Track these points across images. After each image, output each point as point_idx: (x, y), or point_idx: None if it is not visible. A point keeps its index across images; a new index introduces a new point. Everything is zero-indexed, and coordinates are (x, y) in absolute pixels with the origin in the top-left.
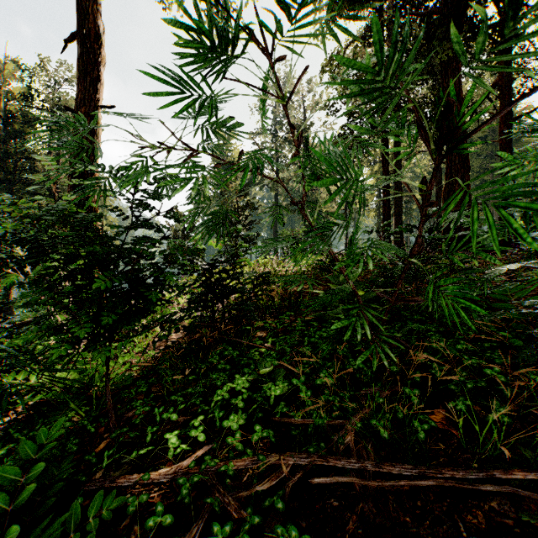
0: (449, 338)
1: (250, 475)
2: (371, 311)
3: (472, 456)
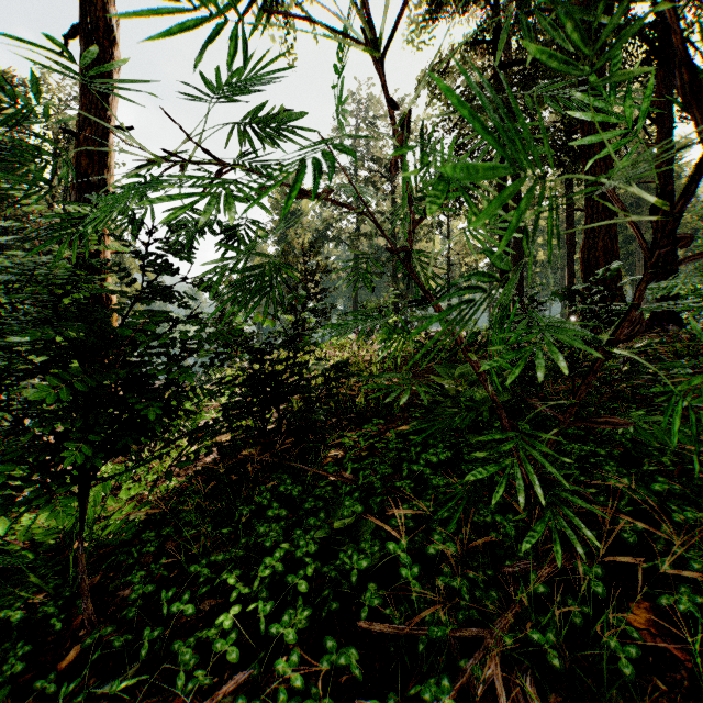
0: (624, 464)
1: None
2: (542, 447)
3: None
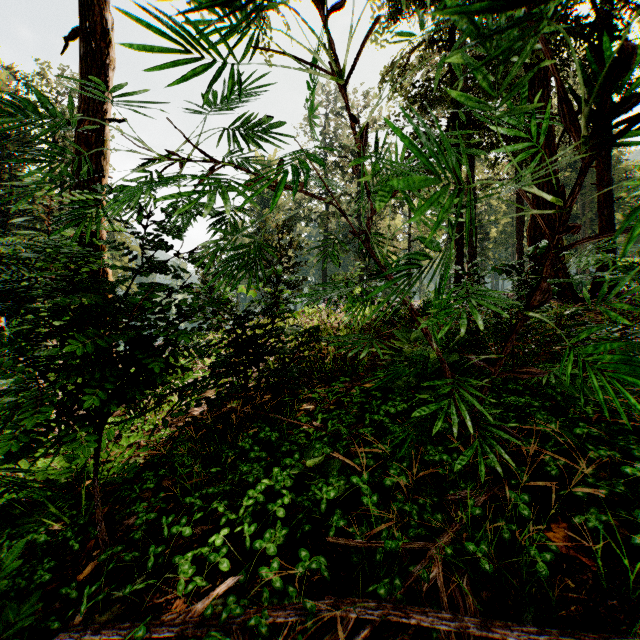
0: (555, 415)
1: (293, 625)
2: (473, 391)
3: (618, 603)
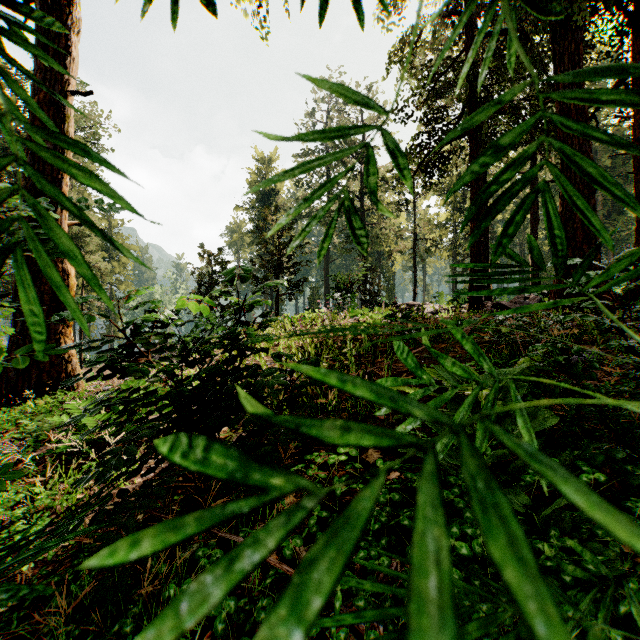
0: None
1: None
2: None
3: None
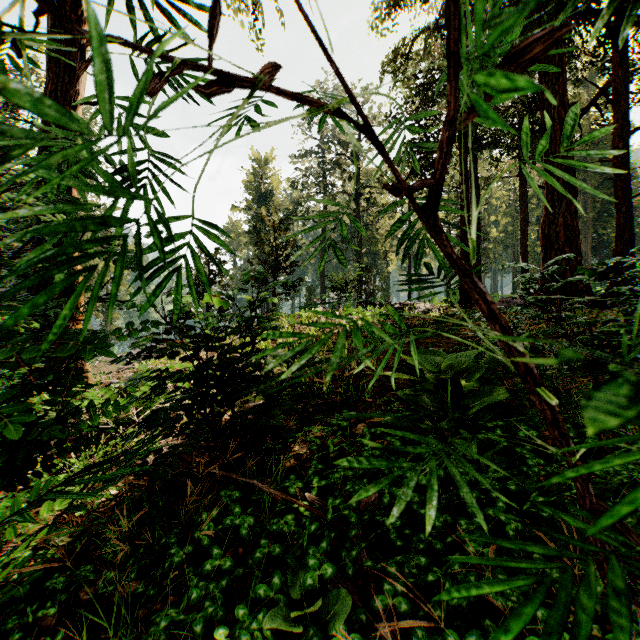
0: None
1: None
2: None
3: None
